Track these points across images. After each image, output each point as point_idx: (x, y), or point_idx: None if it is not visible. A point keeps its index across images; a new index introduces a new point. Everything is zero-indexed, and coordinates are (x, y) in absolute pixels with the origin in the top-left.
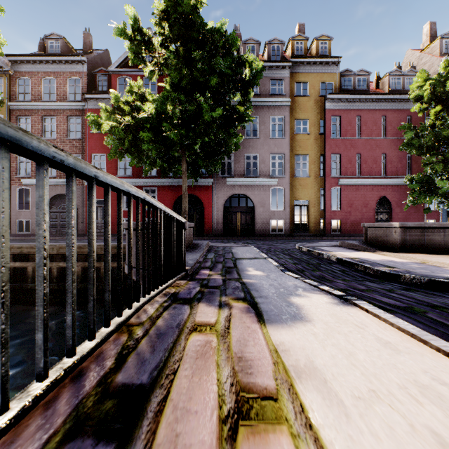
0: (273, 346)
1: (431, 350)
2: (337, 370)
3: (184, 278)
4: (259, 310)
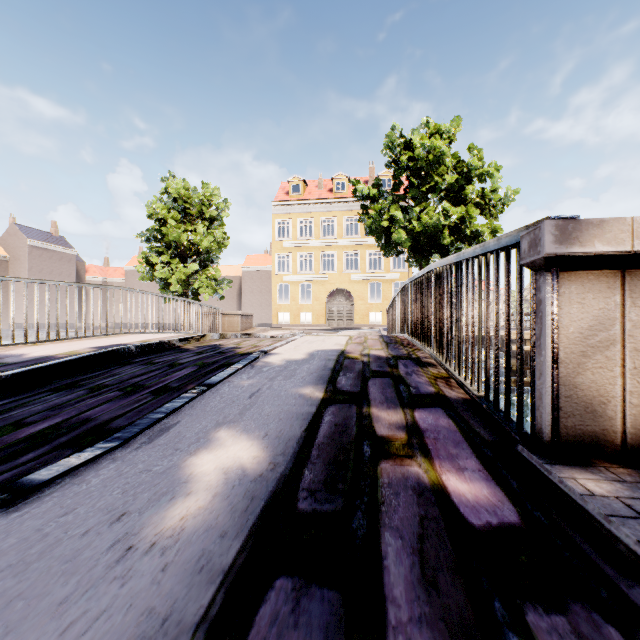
0: (345, 346)
1: (285, 345)
2: (329, 344)
3: (467, 406)
4: (341, 352)
